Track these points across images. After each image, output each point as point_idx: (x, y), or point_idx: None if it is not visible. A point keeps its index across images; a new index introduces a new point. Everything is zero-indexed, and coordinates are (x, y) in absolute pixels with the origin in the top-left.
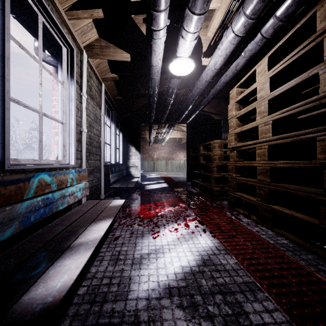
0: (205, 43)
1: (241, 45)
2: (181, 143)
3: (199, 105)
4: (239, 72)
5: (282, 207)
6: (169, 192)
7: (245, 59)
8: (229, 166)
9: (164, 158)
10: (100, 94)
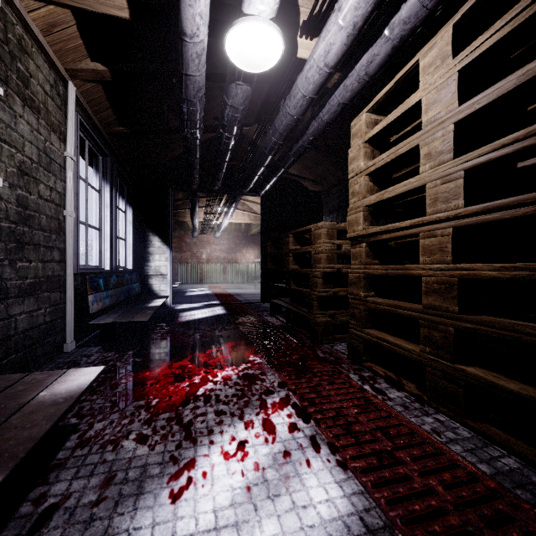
0: (305, 6)
1: (376, 24)
2: (249, 235)
3: (285, 156)
4: (371, 80)
5: (488, 369)
6: (227, 326)
7: (389, 47)
8: (352, 275)
9: (221, 260)
10: (64, 108)
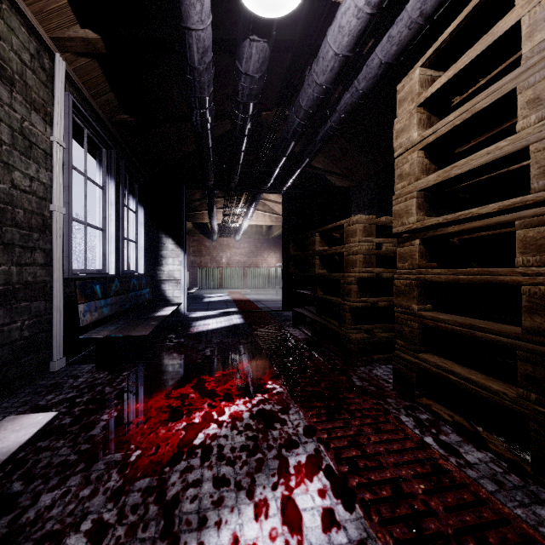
0: None
1: None
2: (270, 237)
3: (311, 143)
4: (427, 23)
5: None
6: (243, 339)
7: None
8: (399, 282)
9: (241, 264)
10: (51, 85)
